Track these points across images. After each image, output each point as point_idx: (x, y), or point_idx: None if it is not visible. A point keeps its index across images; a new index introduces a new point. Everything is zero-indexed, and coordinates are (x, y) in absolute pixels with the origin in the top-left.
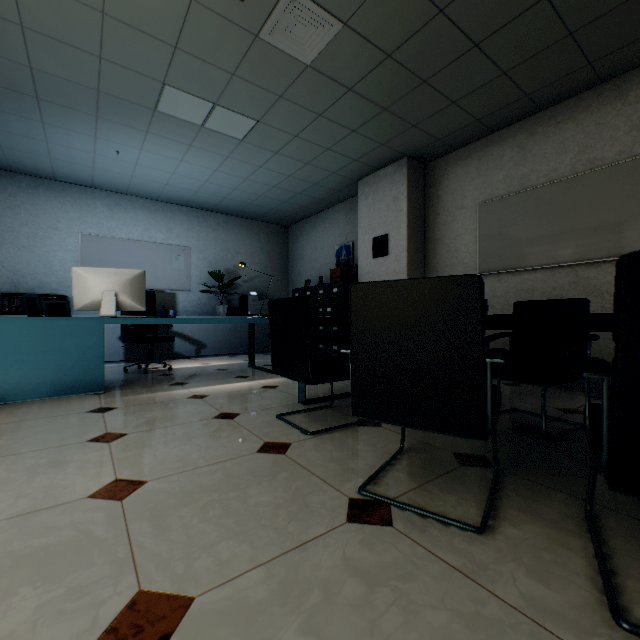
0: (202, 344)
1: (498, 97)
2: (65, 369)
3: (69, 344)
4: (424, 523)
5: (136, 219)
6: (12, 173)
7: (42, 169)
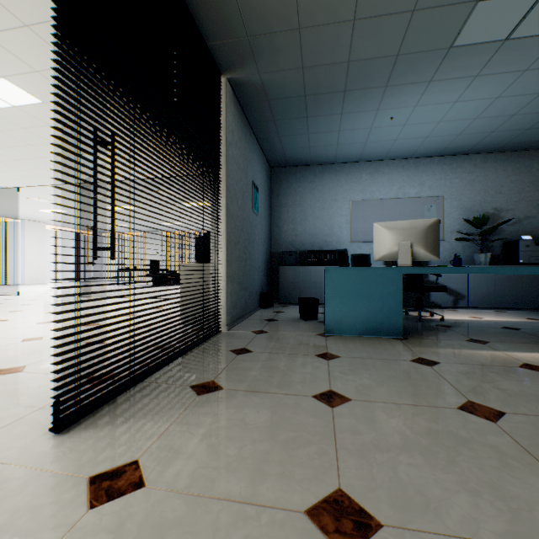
0: (459, 295)
1: None
2: (371, 312)
3: (374, 291)
4: None
5: (391, 180)
6: (310, 166)
7: (328, 157)
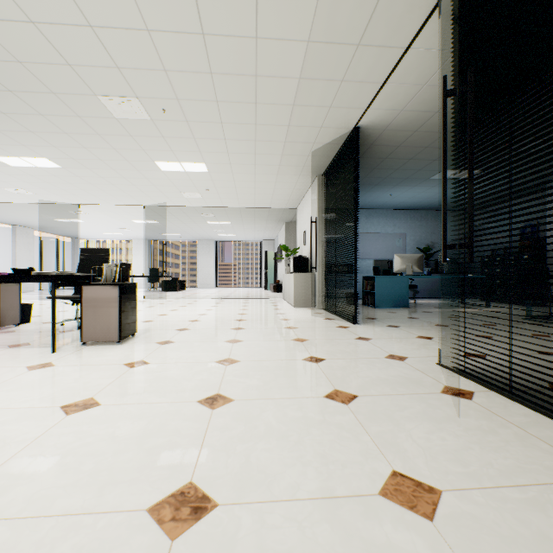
0: (416, 291)
1: None
2: (395, 297)
3: (397, 286)
4: None
5: (378, 221)
6: None
7: None
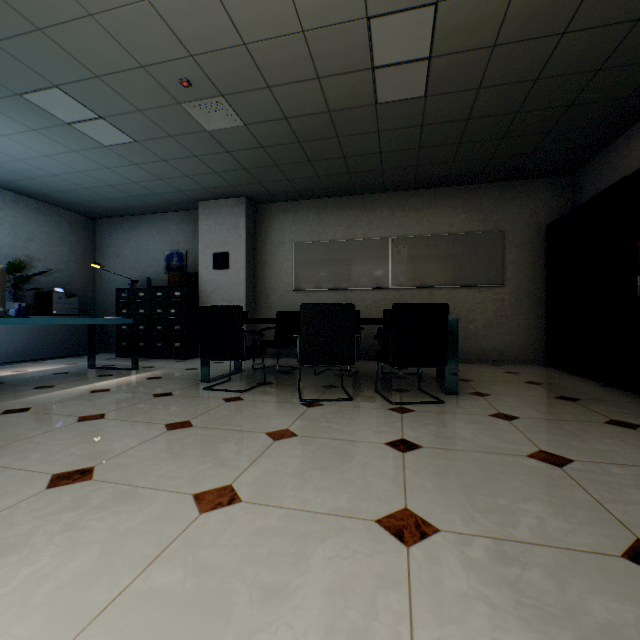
0: None
1: (312, 185)
2: None
3: None
4: (334, 402)
5: None
6: None
7: None
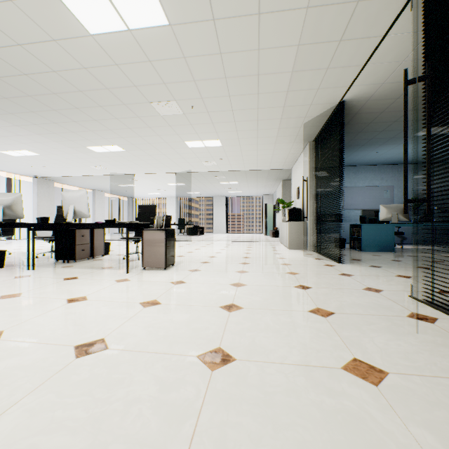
0: (403, 237)
1: None
2: (381, 242)
3: (382, 233)
4: None
5: (365, 176)
6: None
7: None
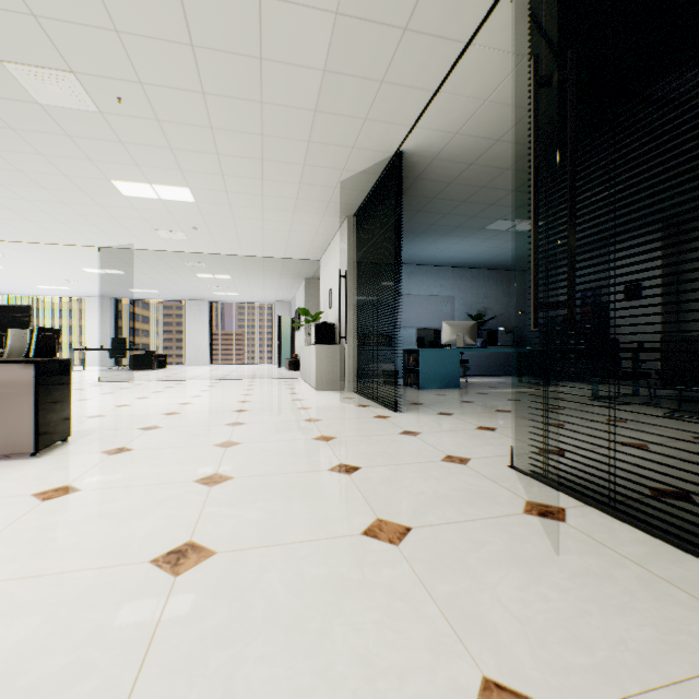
0: (466, 367)
1: None
2: (444, 375)
3: (446, 362)
4: (697, 420)
5: (422, 281)
6: None
7: None
